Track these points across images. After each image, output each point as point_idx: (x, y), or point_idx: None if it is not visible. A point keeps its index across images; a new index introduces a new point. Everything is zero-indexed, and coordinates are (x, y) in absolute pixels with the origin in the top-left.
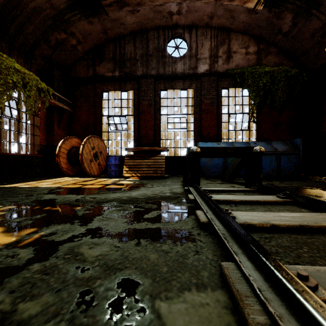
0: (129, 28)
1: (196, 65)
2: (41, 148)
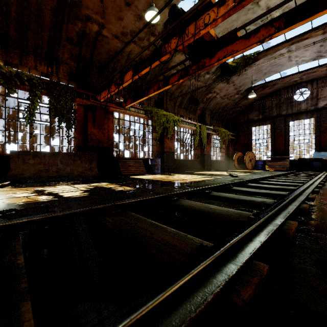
0: (268, 93)
1: (316, 103)
2: (225, 157)
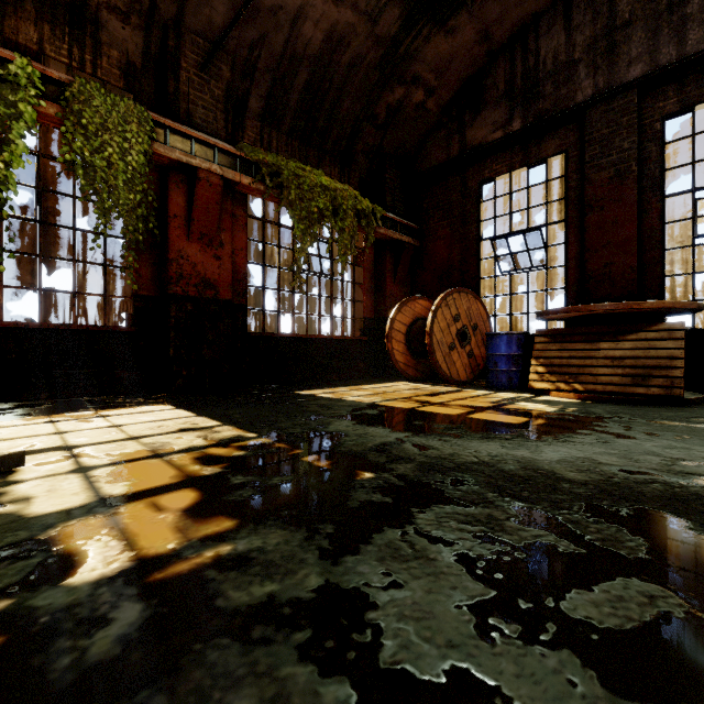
0: None
1: None
2: (364, 325)
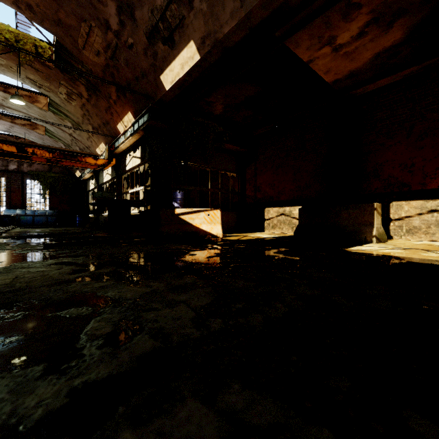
0: None
1: (8, 165)
2: None
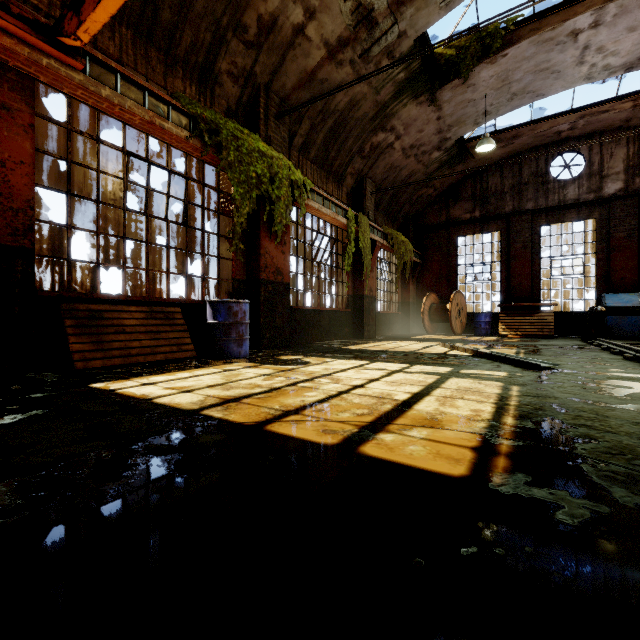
0: (495, 159)
1: (600, 186)
2: (398, 306)
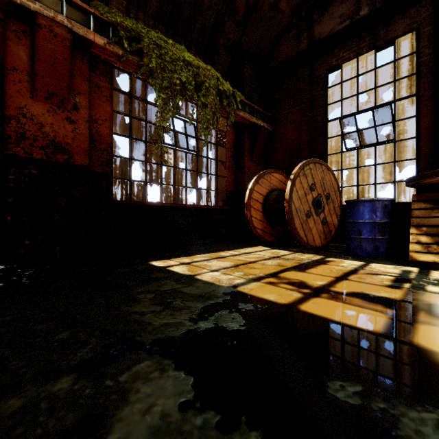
0: None
1: None
2: (226, 197)
